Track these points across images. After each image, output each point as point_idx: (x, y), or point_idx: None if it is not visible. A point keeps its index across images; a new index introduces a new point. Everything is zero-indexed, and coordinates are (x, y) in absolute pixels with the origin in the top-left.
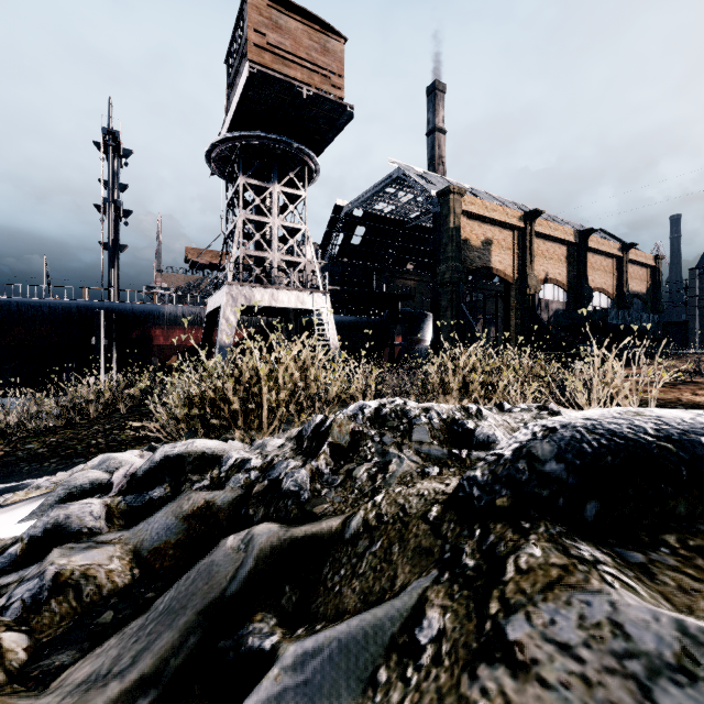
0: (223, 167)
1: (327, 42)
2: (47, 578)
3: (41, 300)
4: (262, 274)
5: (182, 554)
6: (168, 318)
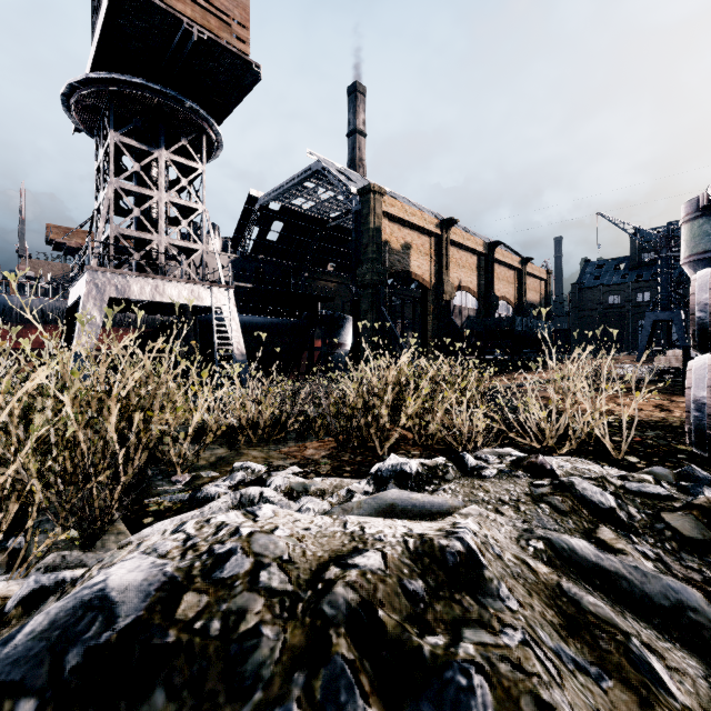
0: (91, 121)
1: None
2: None
3: None
4: (142, 260)
5: None
6: (19, 313)
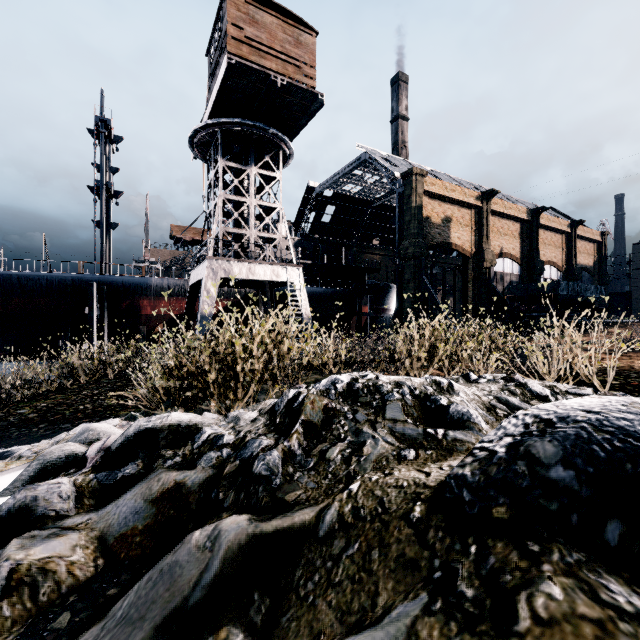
0: (205, 151)
1: (300, 35)
2: (1, 576)
3: (39, 274)
4: (240, 249)
5: (149, 542)
6: (155, 290)
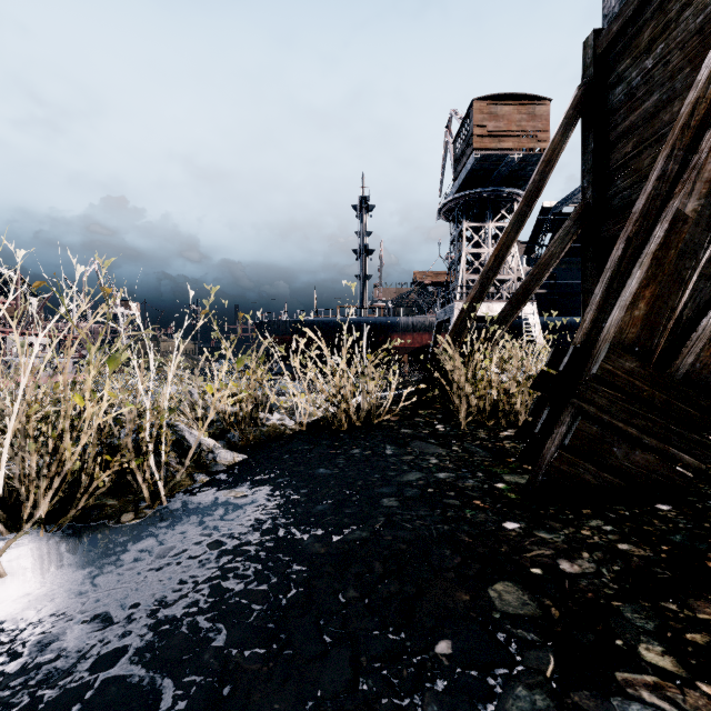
0: (449, 215)
1: (534, 109)
2: None
3: (329, 319)
4: None
5: None
6: (402, 327)
